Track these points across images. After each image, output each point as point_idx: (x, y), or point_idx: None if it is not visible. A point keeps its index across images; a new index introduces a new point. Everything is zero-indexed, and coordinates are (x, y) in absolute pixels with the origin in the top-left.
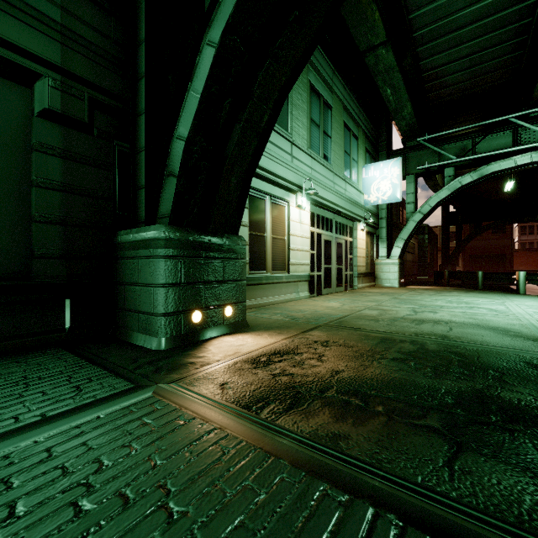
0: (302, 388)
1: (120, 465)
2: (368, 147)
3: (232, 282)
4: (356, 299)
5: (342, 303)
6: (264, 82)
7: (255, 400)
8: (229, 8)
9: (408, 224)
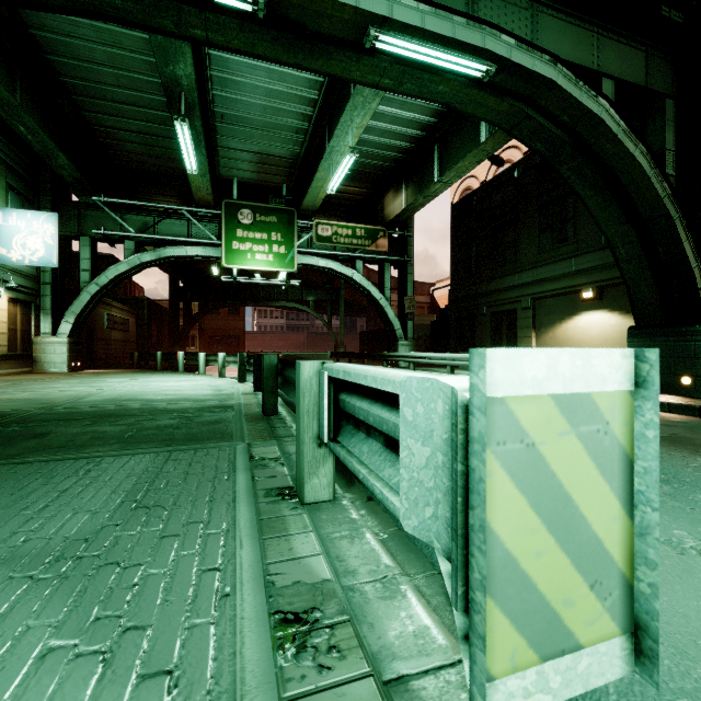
0: None
1: None
2: (16, 184)
3: None
4: None
5: None
6: None
7: None
8: None
9: (83, 295)
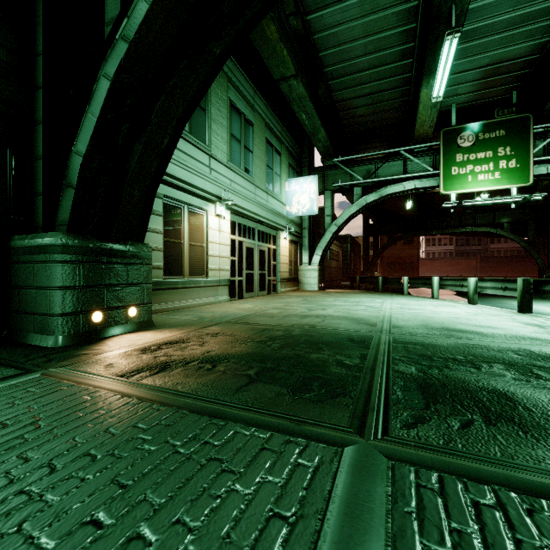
0: (173, 363)
1: (3, 412)
2: (292, 162)
3: (136, 285)
4: (271, 301)
5: (256, 305)
6: (161, 112)
7: (131, 372)
8: (123, 52)
9: (326, 234)
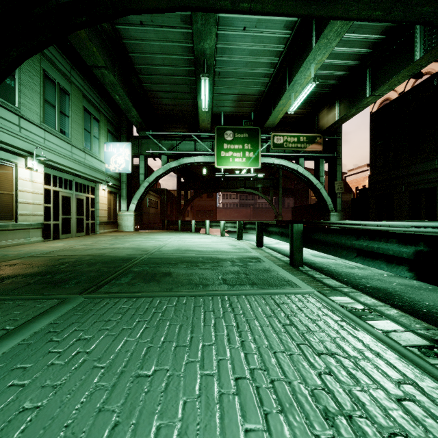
0: None
1: None
2: (111, 129)
3: None
4: (84, 240)
5: (67, 243)
6: None
7: None
8: None
9: (141, 188)
